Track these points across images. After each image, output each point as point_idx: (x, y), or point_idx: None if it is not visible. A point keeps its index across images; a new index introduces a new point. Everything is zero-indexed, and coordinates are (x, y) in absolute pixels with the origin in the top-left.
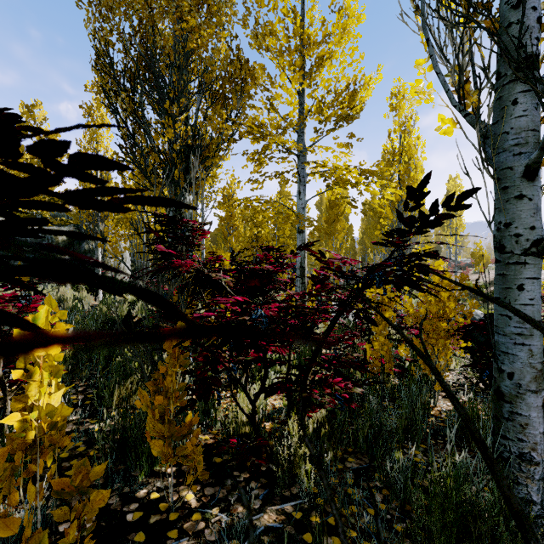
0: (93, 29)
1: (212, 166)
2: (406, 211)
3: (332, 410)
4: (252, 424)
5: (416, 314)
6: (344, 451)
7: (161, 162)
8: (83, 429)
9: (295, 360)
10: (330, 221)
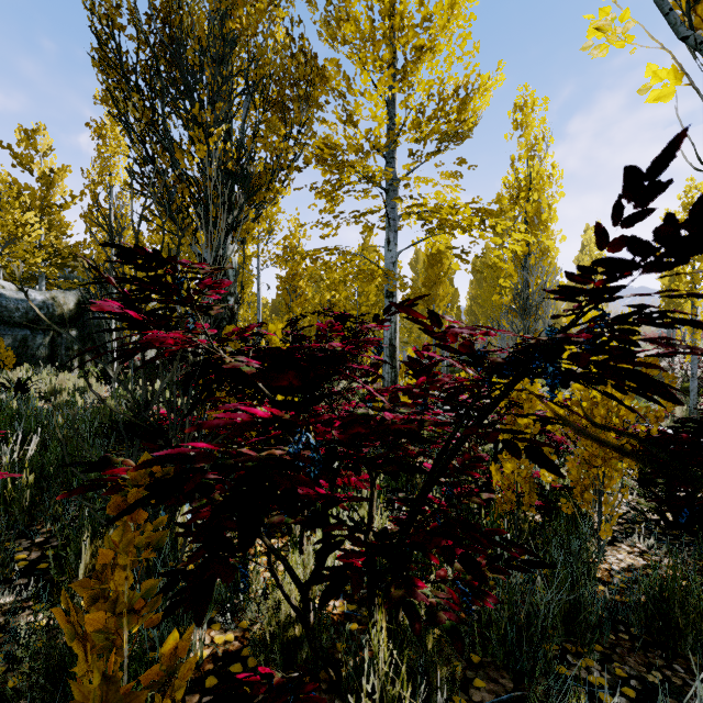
0: (90, 2)
1: (265, 202)
2: (616, 225)
3: (454, 627)
4: (304, 626)
5: (569, 418)
6: (466, 663)
7: (192, 196)
8: (6, 631)
9: (382, 484)
10: (429, 283)
